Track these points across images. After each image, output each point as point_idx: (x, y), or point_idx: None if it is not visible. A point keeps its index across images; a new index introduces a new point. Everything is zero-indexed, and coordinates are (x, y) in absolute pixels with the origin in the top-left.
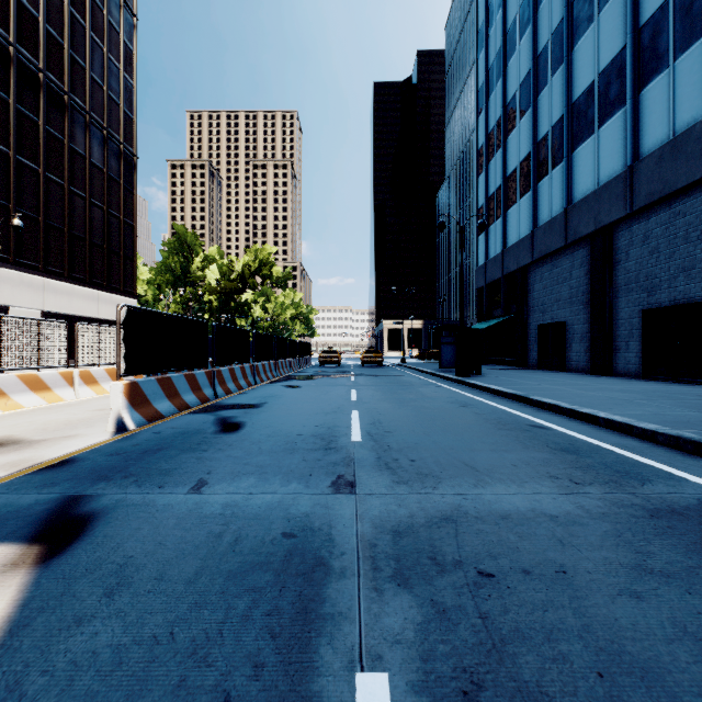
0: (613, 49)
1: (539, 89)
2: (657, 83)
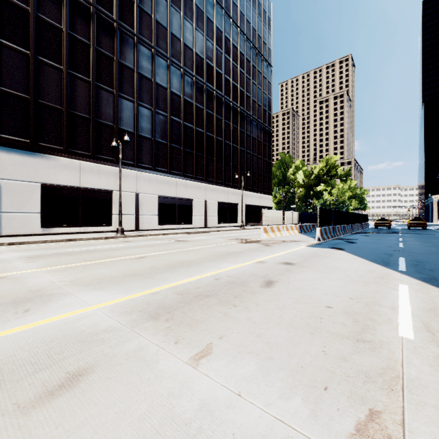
0: None
1: None
2: None
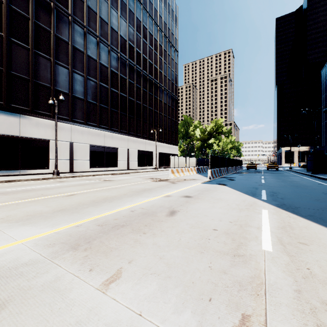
0: None
1: None
2: None
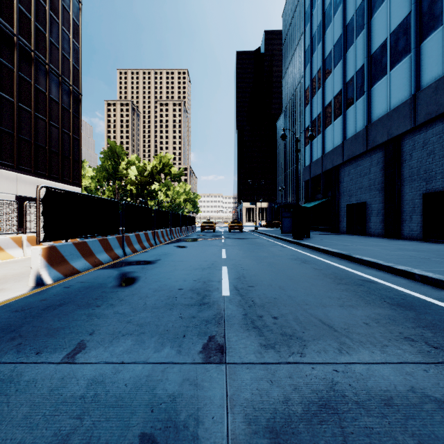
0: (401, 16)
1: (347, 47)
2: (434, 37)
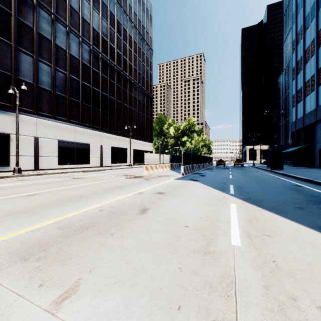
0: None
1: (319, 46)
2: None
